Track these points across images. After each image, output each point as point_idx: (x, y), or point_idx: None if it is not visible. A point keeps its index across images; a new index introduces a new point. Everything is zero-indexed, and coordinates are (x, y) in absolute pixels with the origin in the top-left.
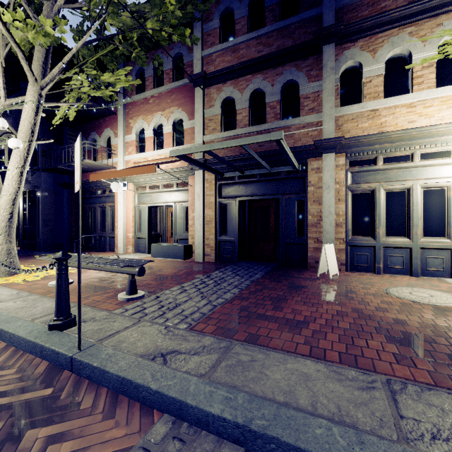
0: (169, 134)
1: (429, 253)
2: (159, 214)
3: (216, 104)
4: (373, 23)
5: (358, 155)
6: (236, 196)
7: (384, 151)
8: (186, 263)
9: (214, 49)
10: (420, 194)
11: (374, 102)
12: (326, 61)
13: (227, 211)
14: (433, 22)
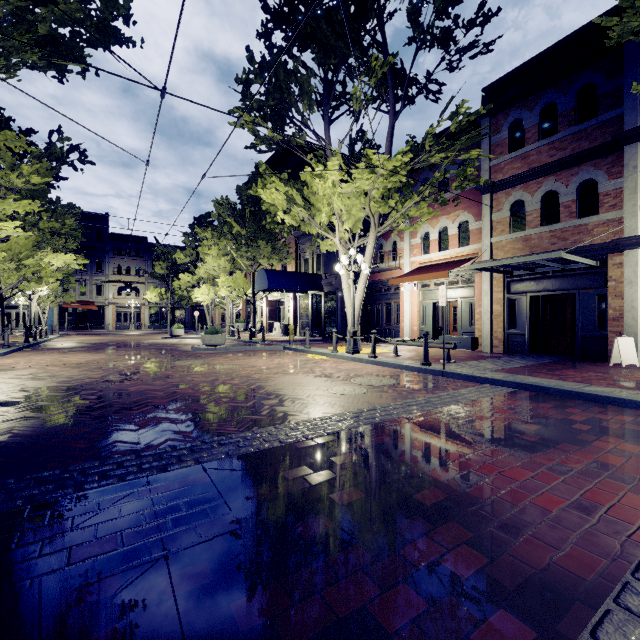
0: (454, 236)
1: None
2: (441, 309)
3: (504, 207)
4: None
5: None
6: (526, 292)
7: None
8: (474, 352)
9: (502, 159)
10: None
11: None
12: (628, 161)
13: (516, 306)
14: None
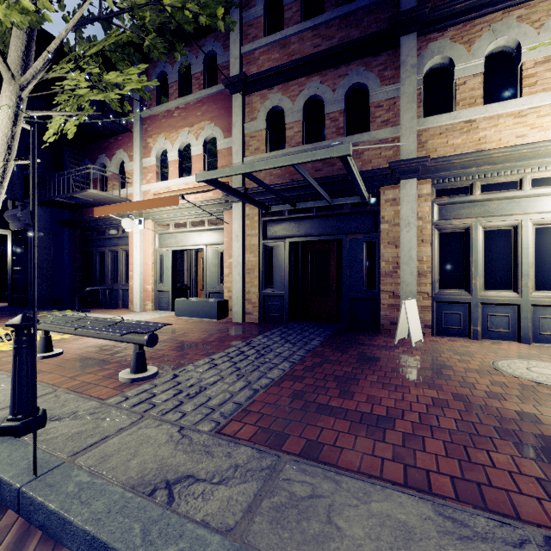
0: (198, 157)
1: (544, 311)
2: (187, 260)
3: (259, 116)
4: (469, 5)
5: (448, 181)
6: (285, 237)
7: (483, 176)
8: (221, 324)
9: (257, 43)
10: (532, 233)
11: (470, 111)
12: (405, 57)
13: (274, 256)
14: (550, 3)
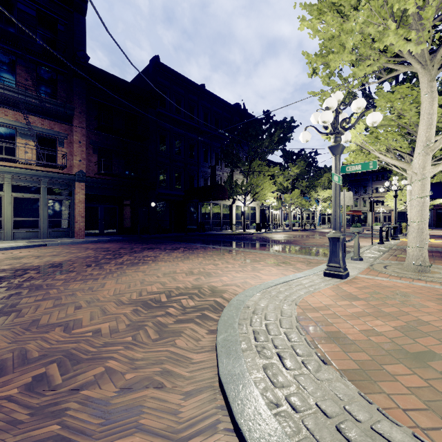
0: None
1: None
2: None
3: None
4: None
5: None
6: None
7: None
8: None
9: None
10: None
11: None
12: None
13: None
14: None
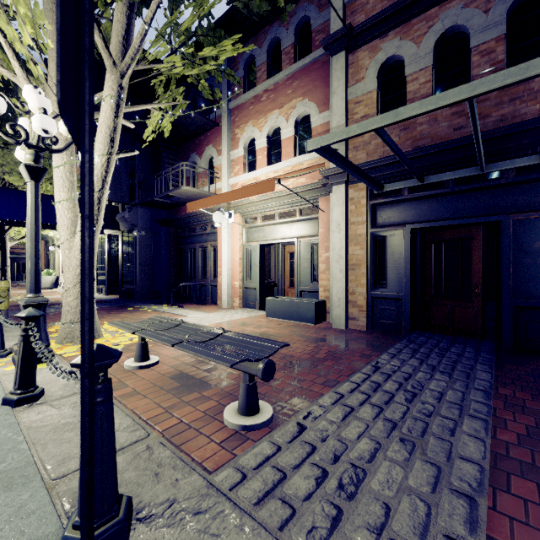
0: (289, 139)
1: None
2: (274, 255)
3: (368, 74)
4: None
5: None
6: (404, 223)
7: None
8: (320, 330)
9: None
10: None
11: None
12: None
13: (387, 248)
14: None
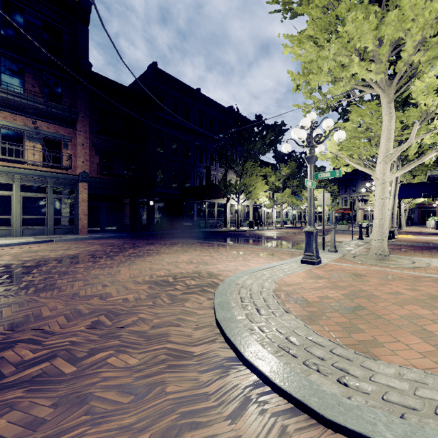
0: None
1: None
2: None
3: None
4: None
5: None
6: None
7: None
8: None
9: None
10: None
11: None
12: None
13: None
14: None
